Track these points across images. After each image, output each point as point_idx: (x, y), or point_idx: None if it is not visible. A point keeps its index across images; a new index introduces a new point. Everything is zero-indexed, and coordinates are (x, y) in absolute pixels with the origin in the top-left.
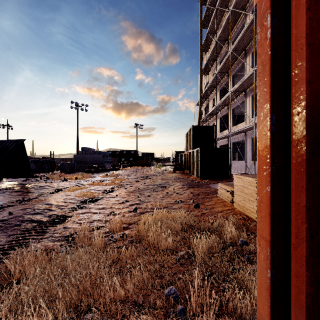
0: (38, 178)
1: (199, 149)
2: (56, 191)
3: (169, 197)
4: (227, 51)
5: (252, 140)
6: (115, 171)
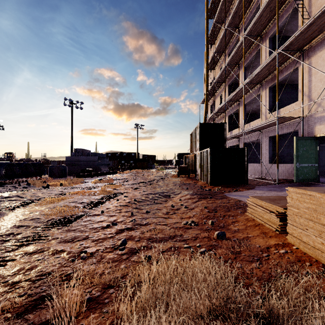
0: (18, 184)
1: (209, 150)
2: (23, 205)
3: (176, 213)
4: (237, 40)
5: (269, 140)
6: (112, 175)
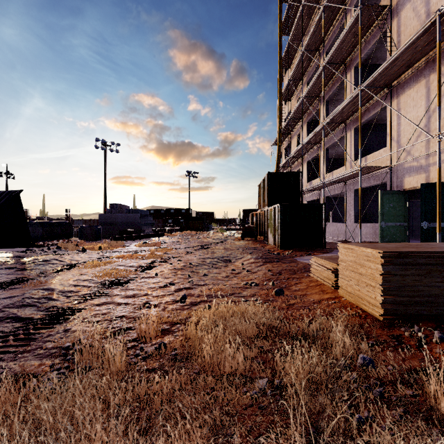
0: (45, 247)
1: (279, 206)
2: (67, 268)
3: (236, 276)
4: (318, 66)
5: (355, 193)
6: (158, 238)
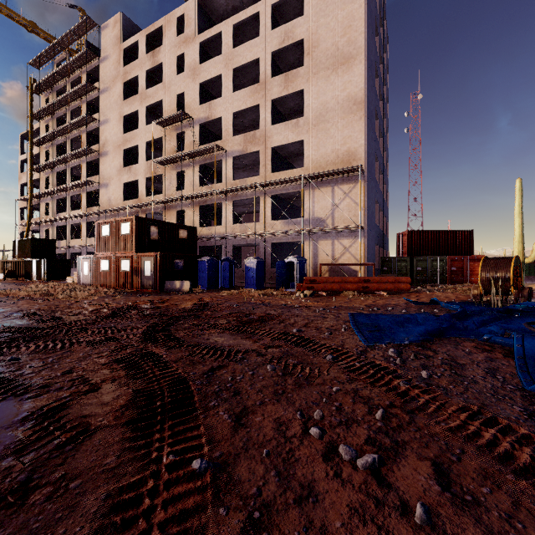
0: None
1: (45, 260)
2: None
3: None
4: (65, 170)
5: (87, 254)
6: None
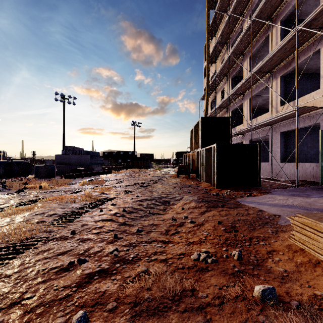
0: None
1: (215, 146)
2: None
3: (179, 232)
4: (242, 29)
5: (281, 135)
6: (106, 175)
